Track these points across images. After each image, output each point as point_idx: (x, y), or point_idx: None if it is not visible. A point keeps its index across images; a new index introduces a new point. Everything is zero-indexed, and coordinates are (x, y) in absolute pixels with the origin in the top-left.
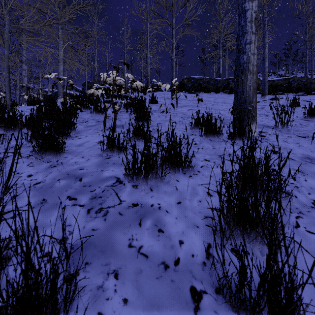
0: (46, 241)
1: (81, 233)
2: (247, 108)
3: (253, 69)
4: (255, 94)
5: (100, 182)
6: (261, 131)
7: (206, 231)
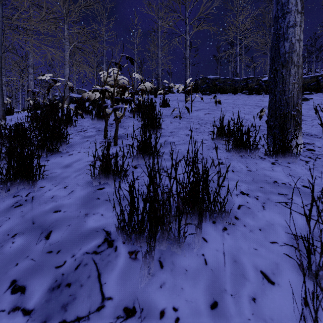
0: None
1: None
2: (290, 113)
3: (299, 60)
4: (301, 94)
5: (78, 242)
6: (304, 142)
7: None
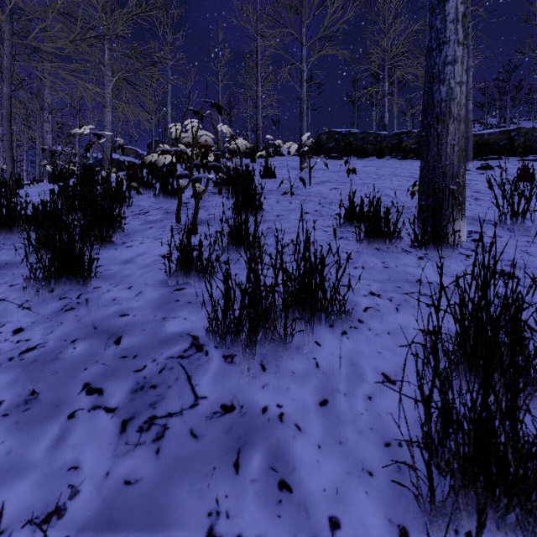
0: (11, 518)
1: (99, 492)
2: (448, 187)
3: (460, 112)
4: (463, 160)
5: (158, 347)
6: (472, 230)
7: (392, 486)
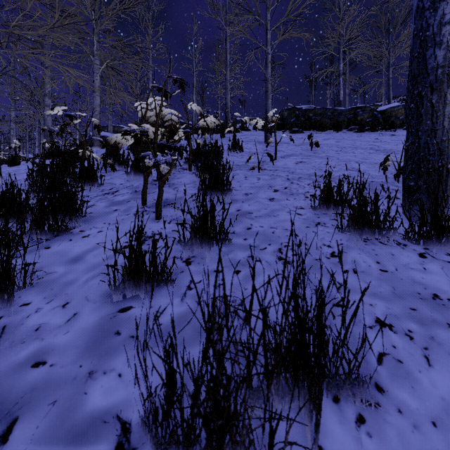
0: None
1: None
2: (446, 167)
3: None
4: None
5: None
6: None
7: None
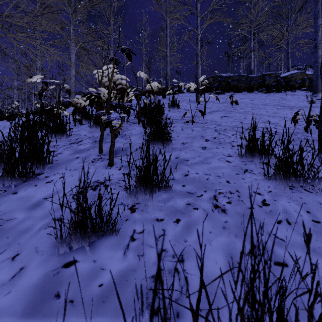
0: None
1: None
2: None
3: None
4: None
5: None
6: None
7: None
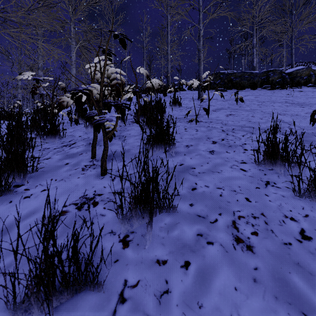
0: None
1: None
2: None
3: None
4: None
5: None
6: None
7: None
